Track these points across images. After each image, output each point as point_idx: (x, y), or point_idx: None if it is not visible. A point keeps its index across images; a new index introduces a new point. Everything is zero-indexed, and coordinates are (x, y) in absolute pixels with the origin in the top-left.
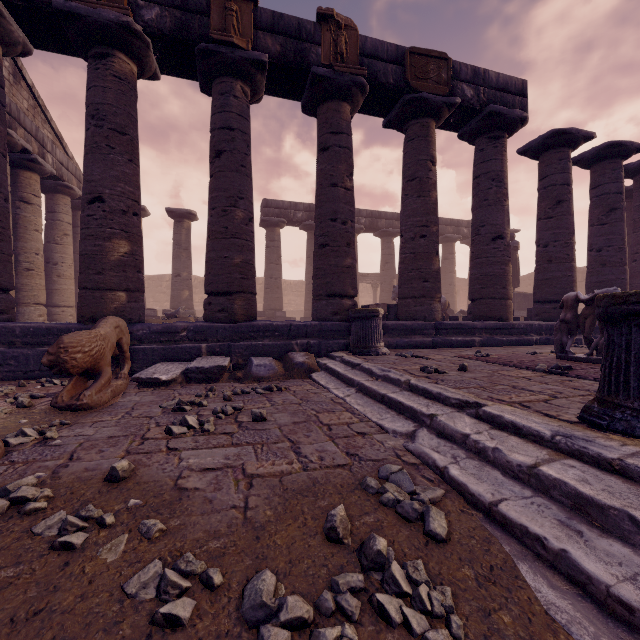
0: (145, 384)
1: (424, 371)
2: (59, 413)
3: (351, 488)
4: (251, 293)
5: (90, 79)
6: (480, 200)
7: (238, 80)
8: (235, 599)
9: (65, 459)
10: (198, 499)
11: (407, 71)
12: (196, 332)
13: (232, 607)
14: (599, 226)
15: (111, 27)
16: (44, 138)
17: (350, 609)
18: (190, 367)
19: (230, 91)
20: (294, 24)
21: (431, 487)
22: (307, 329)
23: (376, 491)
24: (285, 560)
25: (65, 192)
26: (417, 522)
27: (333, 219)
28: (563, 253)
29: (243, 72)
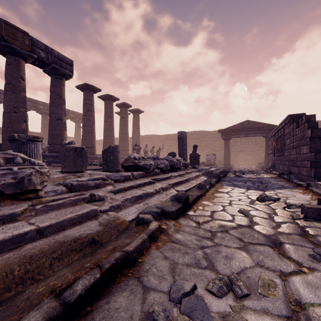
0: None
1: None
2: None
3: None
4: None
5: None
6: (52, 102)
7: None
8: None
9: None
10: None
11: (2, 31)
12: None
13: None
14: (106, 122)
15: None
16: None
17: None
18: None
19: None
20: None
21: None
22: None
23: None
24: None
25: None
26: None
27: None
28: (90, 130)
29: None
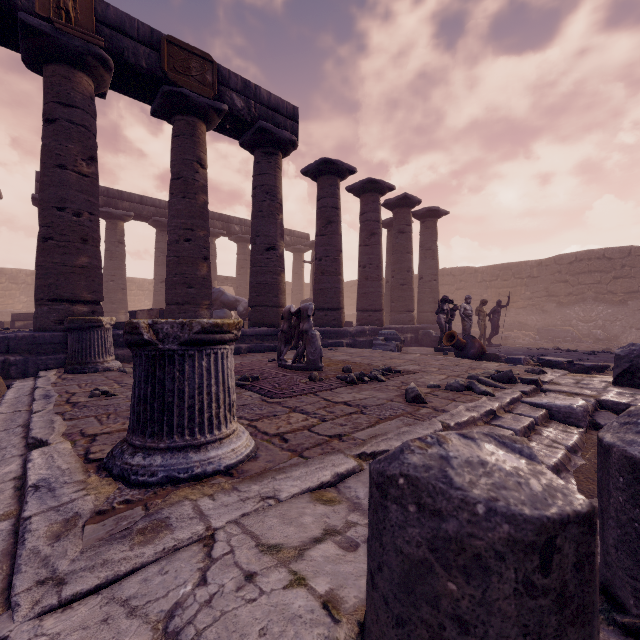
0: None
1: (89, 395)
2: None
3: None
4: None
5: None
6: (256, 211)
7: None
8: None
9: None
10: None
11: (163, 60)
12: None
13: None
14: (364, 247)
15: None
16: None
17: None
18: None
19: None
20: None
21: None
22: (10, 342)
23: None
24: None
25: None
26: None
27: (61, 208)
28: (332, 267)
29: None
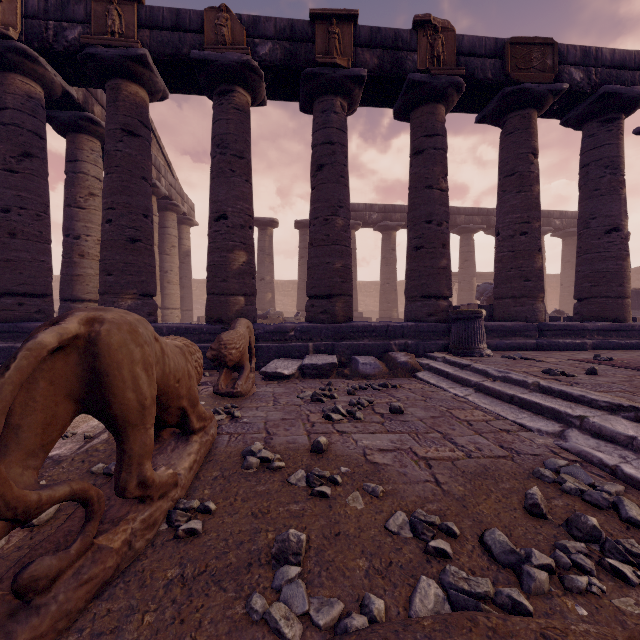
0: (270, 377)
1: (549, 373)
2: (222, 398)
3: (524, 476)
4: (349, 296)
5: (216, 114)
6: (590, 190)
7: (338, 97)
8: (477, 547)
9: (265, 433)
10: (393, 472)
11: (507, 63)
12: (302, 332)
13: (479, 552)
14: None
15: (234, 67)
16: (160, 165)
17: (588, 566)
18: (305, 364)
19: (331, 108)
20: (391, 35)
21: (607, 482)
22: (403, 330)
23: (552, 480)
24: (500, 525)
25: (173, 209)
26: (609, 510)
27: (428, 221)
28: None
29: (343, 89)
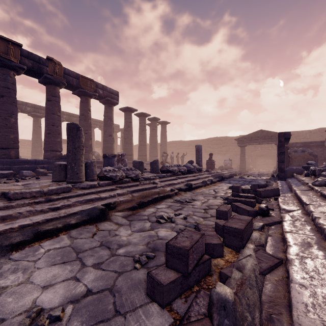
0: None
1: None
2: None
3: None
4: (17, 148)
5: None
6: (105, 124)
7: (12, 71)
8: None
9: None
10: None
11: (80, 82)
12: None
13: None
14: (140, 134)
15: None
16: None
17: None
18: None
19: (8, 74)
20: (37, 57)
21: None
22: (43, 162)
23: None
24: None
25: None
26: None
27: (53, 125)
28: (129, 141)
29: (14, 69)
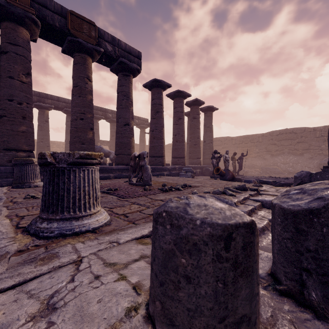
0: None
1: (23, 198)
2: None
3: None
4: None
5: None
6: (119, 105)
7: None
8: None
9: None
10: None
11: (68, 23)
12: None
13: None
14: (175, 125)
15: None
16: None
17: None
18: None
19: None
20: None
21: None
22: None
23: None
24: None
25: None
26: None
27: (10, 99)
28: (159, 135)
29: None
